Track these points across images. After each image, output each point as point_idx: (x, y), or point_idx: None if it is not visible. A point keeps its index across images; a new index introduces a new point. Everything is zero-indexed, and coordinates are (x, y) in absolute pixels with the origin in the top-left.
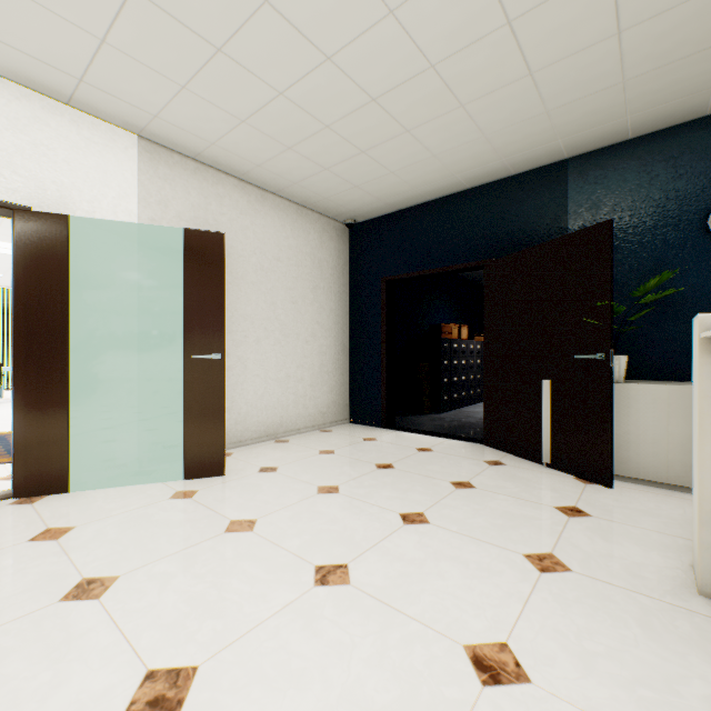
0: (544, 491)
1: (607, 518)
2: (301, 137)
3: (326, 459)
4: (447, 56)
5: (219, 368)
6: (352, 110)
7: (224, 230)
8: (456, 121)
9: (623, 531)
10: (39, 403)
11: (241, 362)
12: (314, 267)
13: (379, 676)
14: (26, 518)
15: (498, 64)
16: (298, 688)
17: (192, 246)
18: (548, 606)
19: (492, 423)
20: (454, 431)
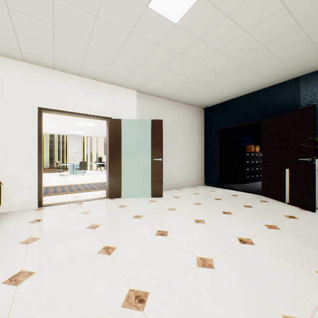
0: (282, 211)
1: (305, 220)
2: (187, 84)
3: (195, 195)
4: (239, 56)
5: (161, 163)
6: (205, 75)
7: (160, 116)
8: (245, 72)
9: (309, 223)
10: (114, 172)
11: (165, 161)
12: (191, 126)
13: (212, 238)
14: (114, 202)
15: (260, 55)
16: (192, 237)
17: (153, 124)
18: (267, 234)
19: (265, 186)
20: (249, 190)
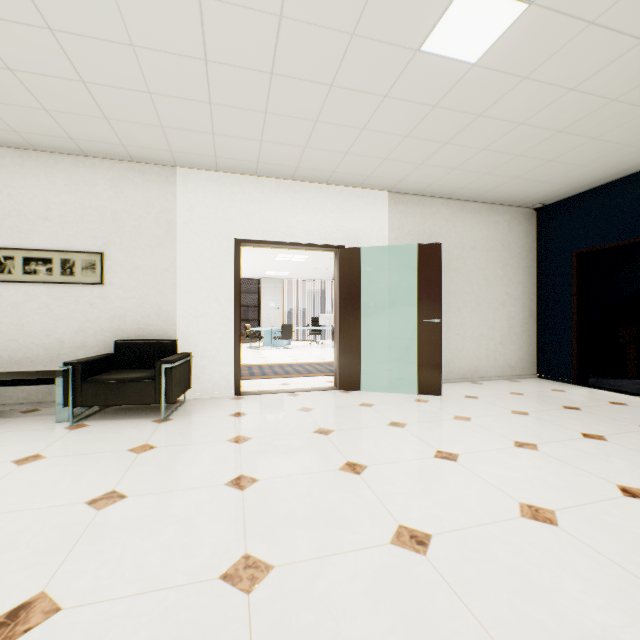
0: None
1: None
2: (496, 166)
3: (515, 397)
4: (627, 91)
5: (438, 328)
6: (539, 142)
7: (435, 236)
8: None
9: None
10: (348, 344)
11: (446, 325)
12: (503, 249)
13: (555, 478)
14: (350, 398)
15: None
16: (509, 470)
17: (422, 253)
18: None
19: None
20: None
